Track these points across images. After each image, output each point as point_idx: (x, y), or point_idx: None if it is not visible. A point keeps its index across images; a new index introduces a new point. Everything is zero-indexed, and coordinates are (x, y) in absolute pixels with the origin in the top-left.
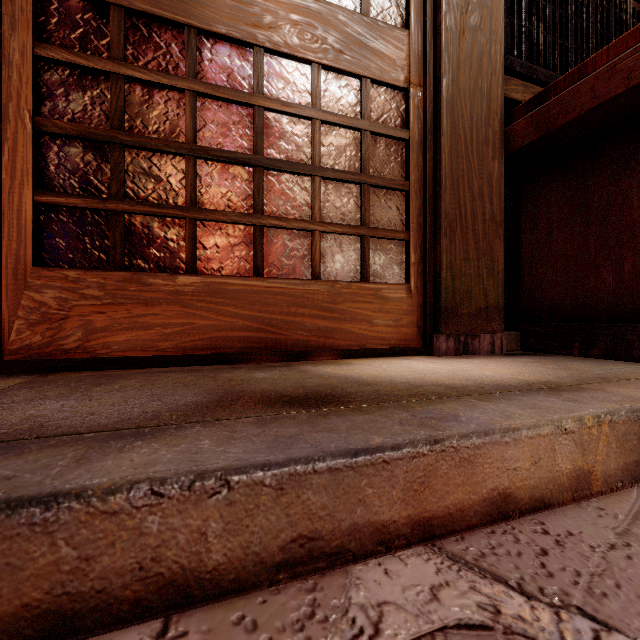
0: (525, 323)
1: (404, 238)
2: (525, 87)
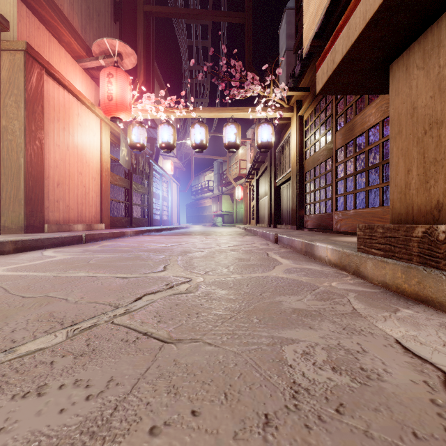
0: None
1: None
2: None
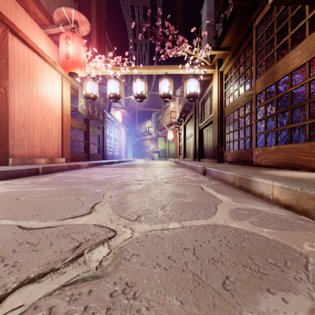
0: None
1: None
2: None
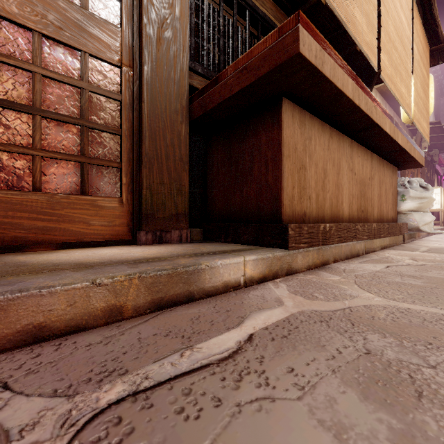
0: (205, 223)
1: (118, 166)
2: (206, 83)
